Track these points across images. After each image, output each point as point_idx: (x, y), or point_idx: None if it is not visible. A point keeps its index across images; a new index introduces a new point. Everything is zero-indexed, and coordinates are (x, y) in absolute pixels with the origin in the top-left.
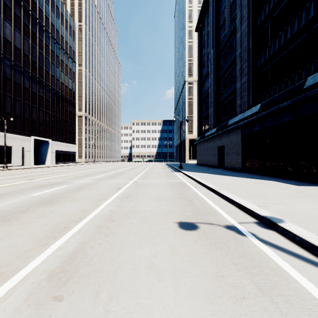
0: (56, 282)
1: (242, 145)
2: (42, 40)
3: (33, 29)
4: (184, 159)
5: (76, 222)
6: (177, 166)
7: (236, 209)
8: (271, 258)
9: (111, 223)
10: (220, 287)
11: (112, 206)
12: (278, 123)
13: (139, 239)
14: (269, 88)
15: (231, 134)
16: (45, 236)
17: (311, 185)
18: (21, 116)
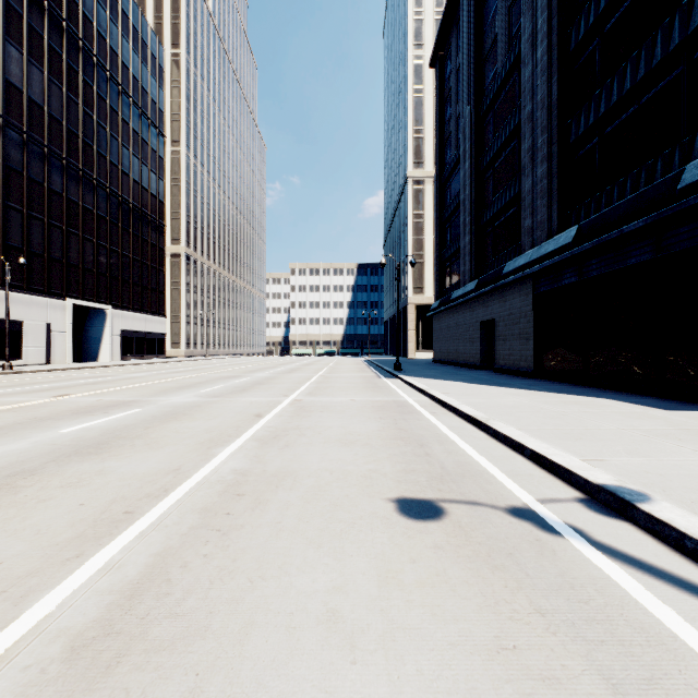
0: (86, 667)
1: (536, 318)
2: (92, 86)
3: (70, 62)
4: (404, 350)
5: (154, 499)
6: (390, 364)
7: (530, 466)
8: (631, 595)
9: (236, 502)
10: (510, 683)
11: (241, 459)
12: (619, 269)
13: (304, 543)
14: (597, 191)
15: (510, 295)
16: (75, 536)
17: (696, 409)
18: (43, 254)
